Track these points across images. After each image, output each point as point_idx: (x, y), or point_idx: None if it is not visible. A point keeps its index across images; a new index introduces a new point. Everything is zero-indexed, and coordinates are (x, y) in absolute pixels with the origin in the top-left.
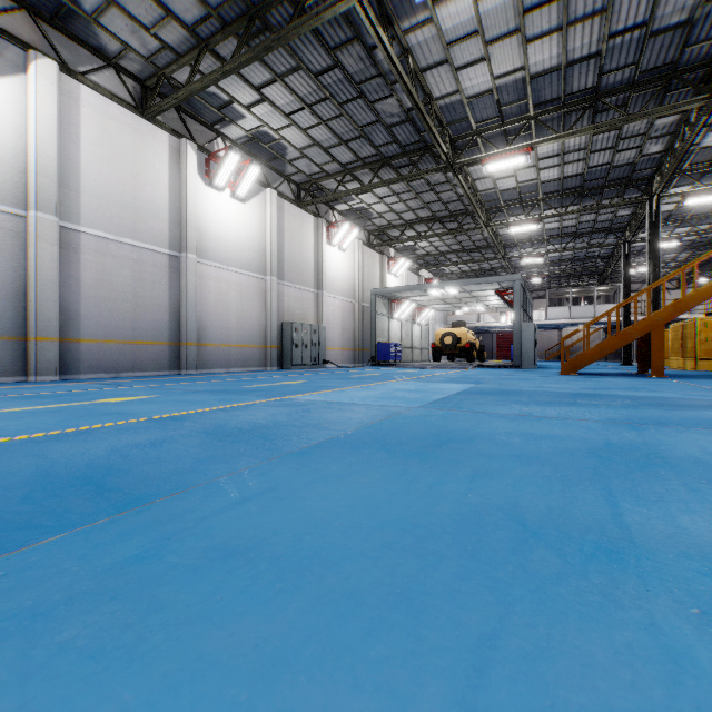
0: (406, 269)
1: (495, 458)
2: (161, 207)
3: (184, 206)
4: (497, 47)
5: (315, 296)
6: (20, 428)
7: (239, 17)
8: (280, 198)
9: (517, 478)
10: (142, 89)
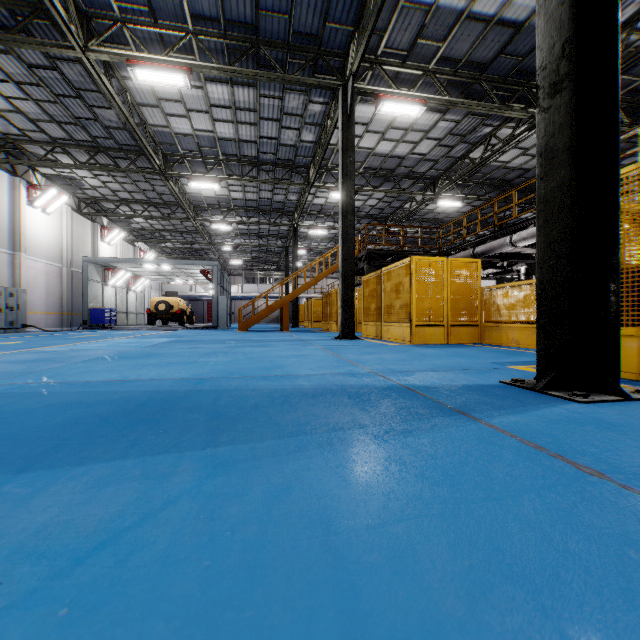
0: (121, 239)
1: (171, 356)
2: None
3: None
4: (195, 114)
5: (12, 257)
6: None
7: None
8: None
9: (175, 358)
10: None
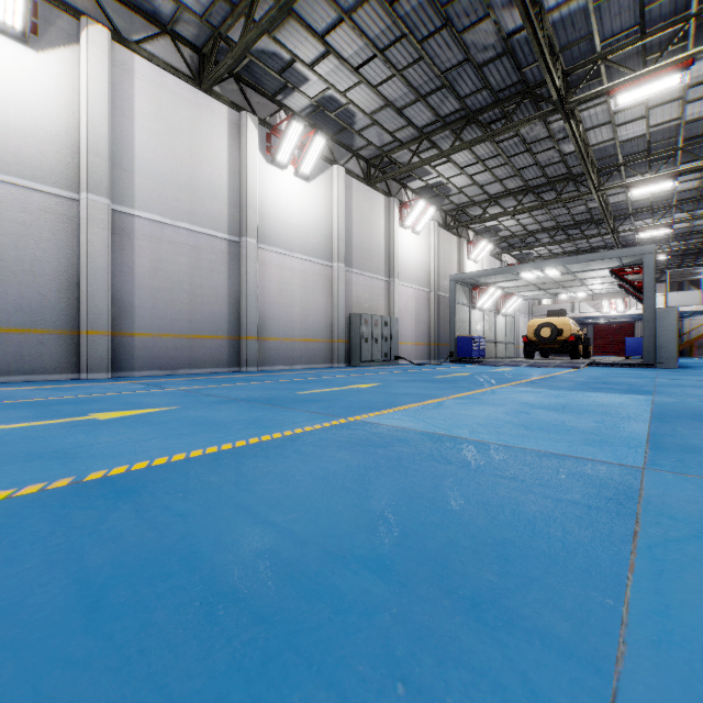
0: (487, 254)
1: None
2: (220, 188)
3: (243, 186)
4: None
5: (386, 285)
6: None
7: None
8: (348, 176)
9: None
10: (200, 58)
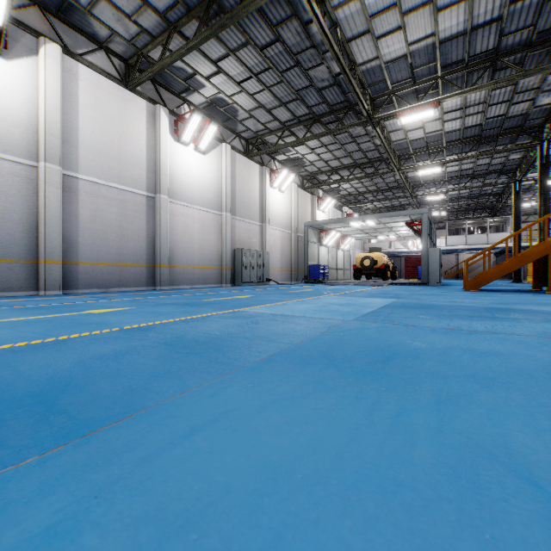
0: (332, 206)
1: (450, 379)
2: (141, 158)
3: (158, 157)
4: (412, 17)
5: (260, 228)
6: (10, 337)
7: (200, 3)
8: (233, 151)
9: (489, 408)
10: (126, 66)
